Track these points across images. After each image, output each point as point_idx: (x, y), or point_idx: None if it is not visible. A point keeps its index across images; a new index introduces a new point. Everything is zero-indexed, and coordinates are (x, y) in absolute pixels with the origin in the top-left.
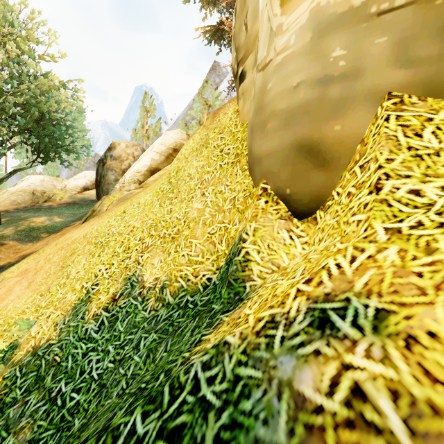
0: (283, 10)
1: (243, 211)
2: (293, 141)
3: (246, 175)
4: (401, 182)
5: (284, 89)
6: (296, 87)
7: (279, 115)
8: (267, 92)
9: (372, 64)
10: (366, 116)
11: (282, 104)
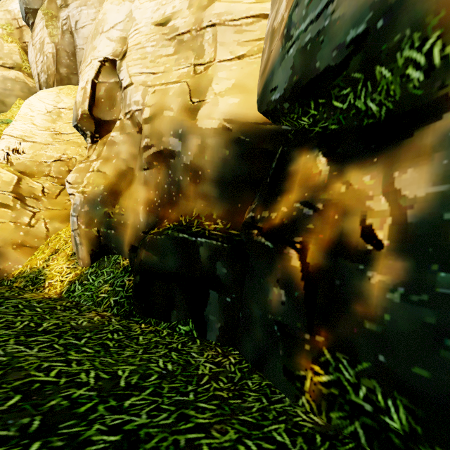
0: None
1: None
2: None
3: None
4: (15, 109)
5: None
6: None
7: None
8: None
9: (16, 91)
10: (15, 100)
11: None
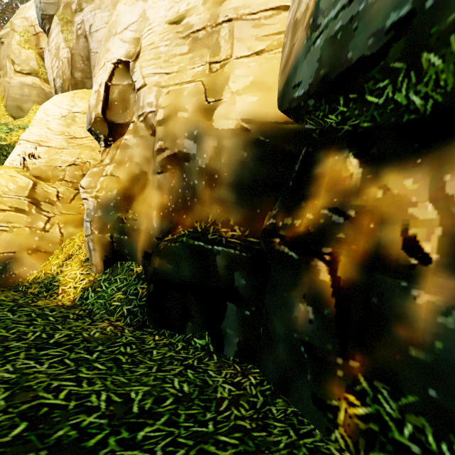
0: (14, 75)
1: (1, 119)
2: (16, 105)
3: (1, 111)
4: (32, 114)
5: (14, 93)
6: (17, 93)
7: (13, 98)
8: (9, 91)
9: (33, 96)
10: (32, 105)
11: (14, 96)
